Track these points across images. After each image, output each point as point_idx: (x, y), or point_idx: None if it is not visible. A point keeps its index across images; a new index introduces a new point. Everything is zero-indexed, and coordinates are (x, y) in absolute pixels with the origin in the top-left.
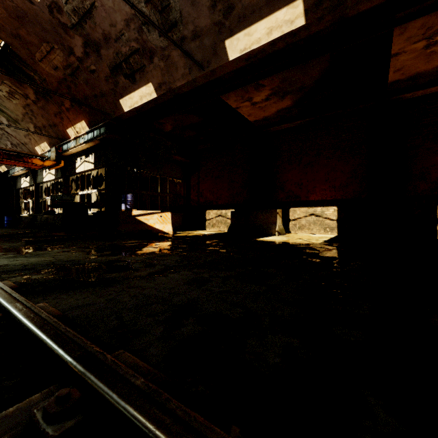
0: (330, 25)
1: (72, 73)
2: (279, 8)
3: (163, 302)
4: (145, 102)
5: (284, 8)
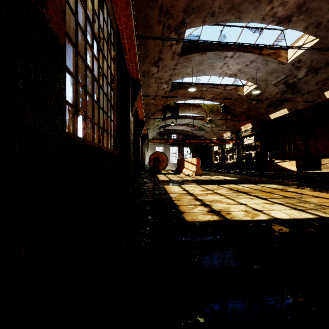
0: None
1: (249, 109)
2: None
3: None
4: (282, 115)
5: None
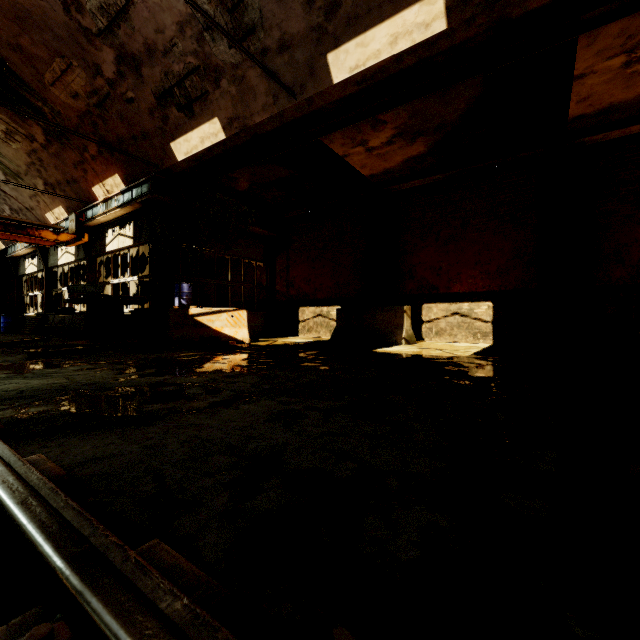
0: (484, 31)
1: (99, 103)
2: (408, 5)
3: (231, 451)
4: (208, 147)
5: (415, 5)
